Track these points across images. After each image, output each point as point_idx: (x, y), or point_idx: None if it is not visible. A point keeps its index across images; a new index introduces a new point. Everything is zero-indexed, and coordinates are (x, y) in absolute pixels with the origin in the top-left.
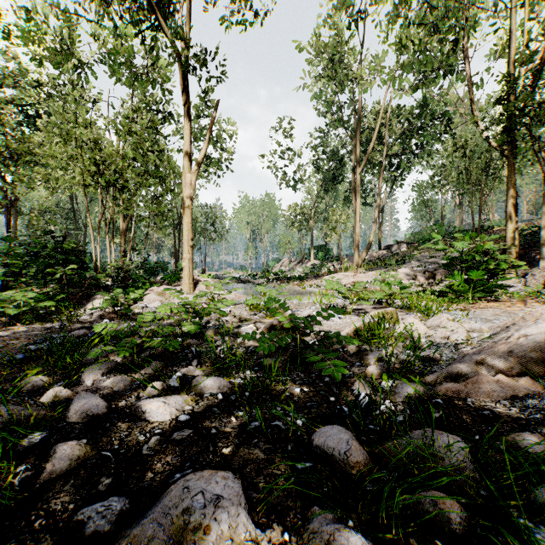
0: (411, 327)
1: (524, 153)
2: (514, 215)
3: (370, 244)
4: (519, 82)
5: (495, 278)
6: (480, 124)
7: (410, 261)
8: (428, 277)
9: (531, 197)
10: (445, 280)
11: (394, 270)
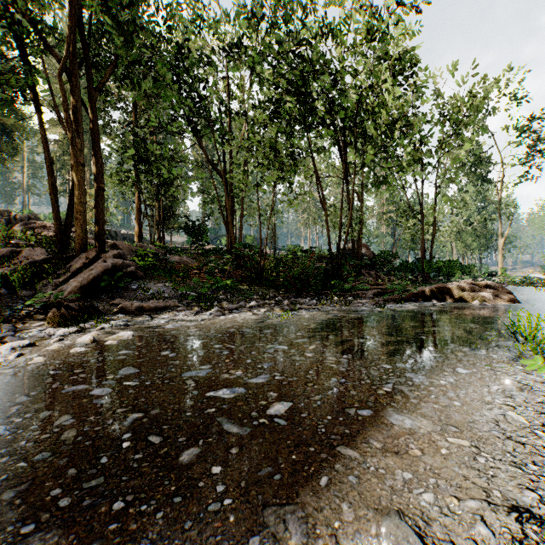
0: None
1: None
2: None
3: None
4: None
5: None
6: None
7: None
8: None
9: None
10: None
11: None
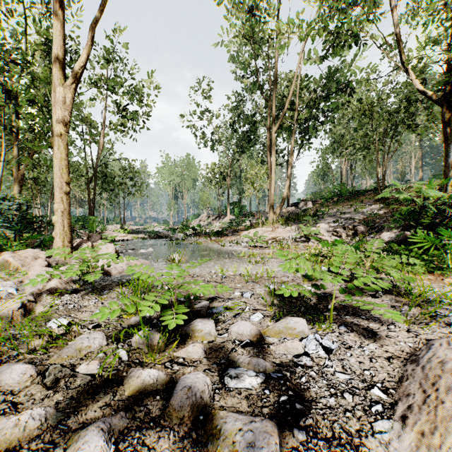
0: None
1: None
2: None
3: (283, 201)
4: None
5: None
6: (410, 72)
7: (323, 216)
8: (349, 232)
9: (399, 167)
10: (368, 236)
11: (311, 225)
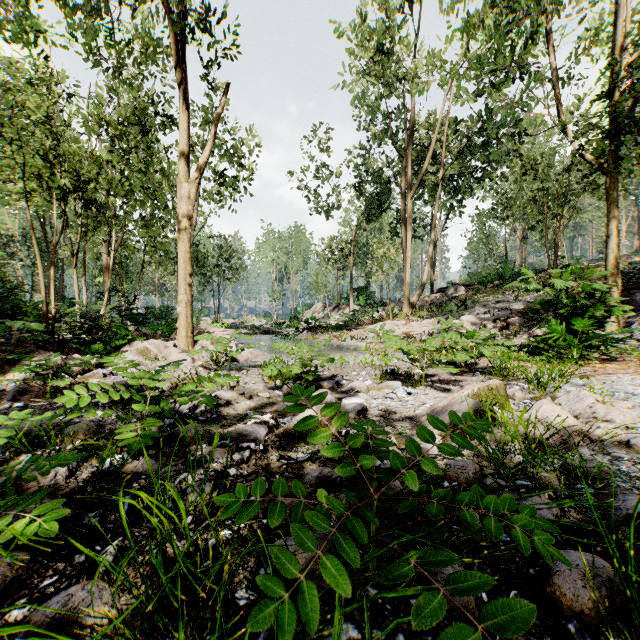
0: (574, 430)
1: (633, 165)
2: (617, 246)
3: (422, 286)
4: (620, 76)
5: (599, 329)
6: (569, 131)
7: (473, 306)
8: (500, 326)
9: (601, 234)
10: (522, 330)
11: (455, 317)
